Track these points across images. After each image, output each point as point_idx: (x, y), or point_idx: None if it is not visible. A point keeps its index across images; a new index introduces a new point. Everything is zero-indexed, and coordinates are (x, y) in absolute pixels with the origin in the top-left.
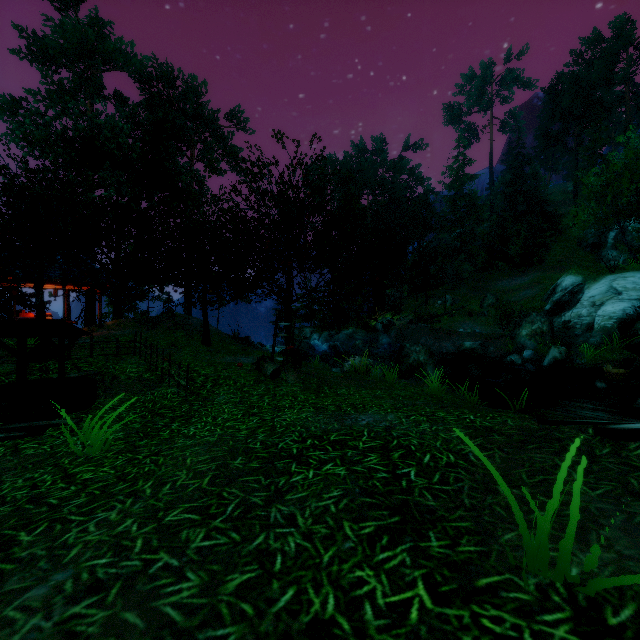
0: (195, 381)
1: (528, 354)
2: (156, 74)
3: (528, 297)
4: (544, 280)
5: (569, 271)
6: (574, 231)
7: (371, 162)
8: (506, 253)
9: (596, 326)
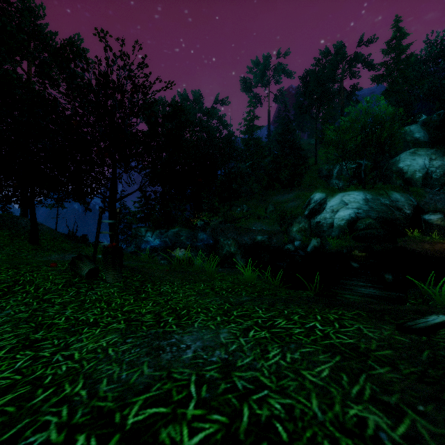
0: None
1: (297, 244)
2: None
3: (294, 206)
4: (302, 196)
5: (317, 190)
6: (316, 167)
7: (192, 108)
8: (279, 178)
9: (335, 225)
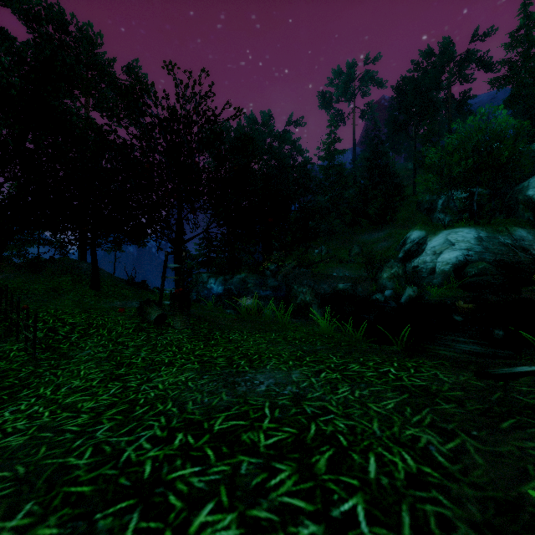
0: (57, 332)
1: (389, 293)
2: (45, 15)
3: (385, 248)
4: (395, 235)
5: (415, 227)
6: (414, 198)
7: (260, 132)
8: (367, 213)
9: (437, 270)
